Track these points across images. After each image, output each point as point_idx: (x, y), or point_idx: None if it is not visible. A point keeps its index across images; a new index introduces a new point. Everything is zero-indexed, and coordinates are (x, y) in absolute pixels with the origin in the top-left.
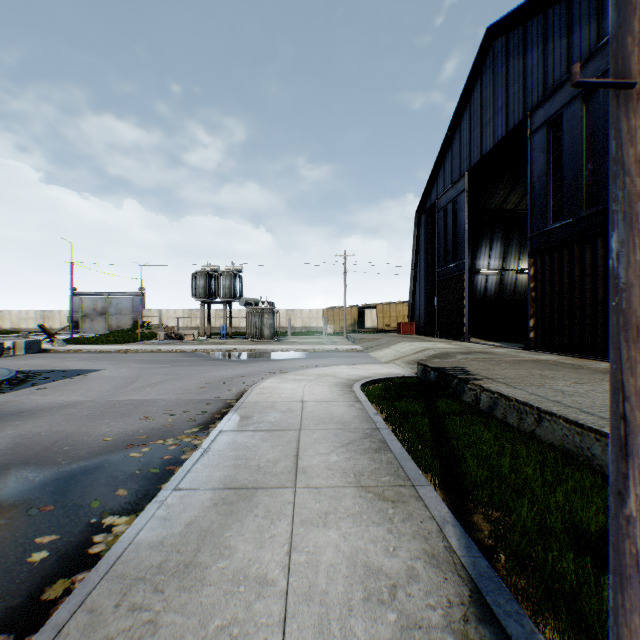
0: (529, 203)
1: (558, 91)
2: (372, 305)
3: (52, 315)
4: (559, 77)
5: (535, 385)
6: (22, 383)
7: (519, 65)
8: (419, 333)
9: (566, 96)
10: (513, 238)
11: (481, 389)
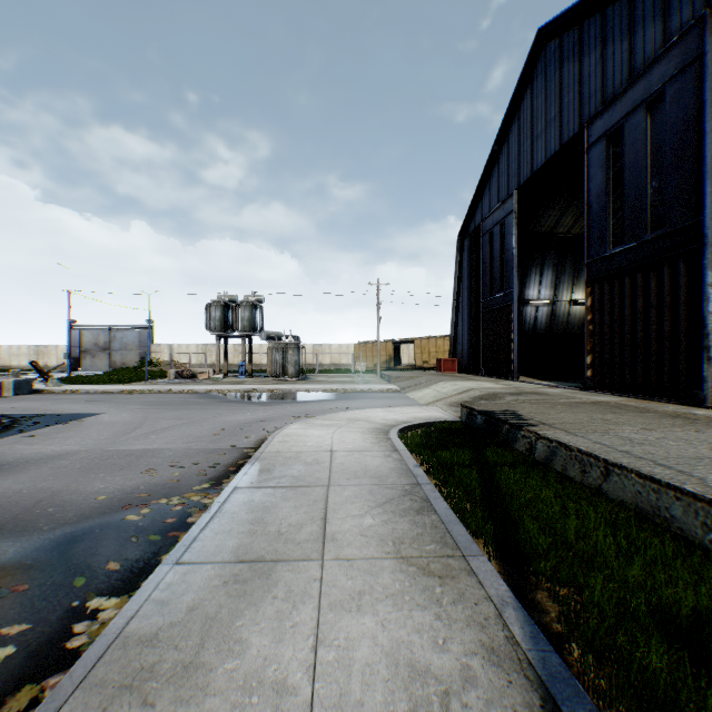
0: (586, 225)
1: (619, 99)
2: (409, 339)
3: (47, 351)
4: (620, 84)
5: (598, 432)
6: (7, 430)
7: (574, 70)
8: (462, 371)
9: (628, 105)
10: (566, 265)
11: (537, 436)
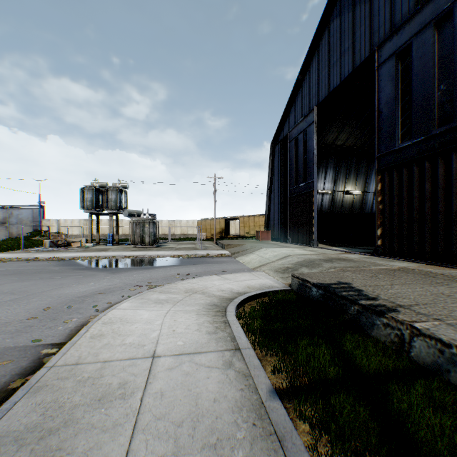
0: (377, 127)
1: (408, 23)
2: (236, 217)
3: None
4: (407, 12)
5: None
6: None
7: (366, 9)
8: (273, 239)
9: (416, 26)
10: (342, 167)
11: (414, 331)
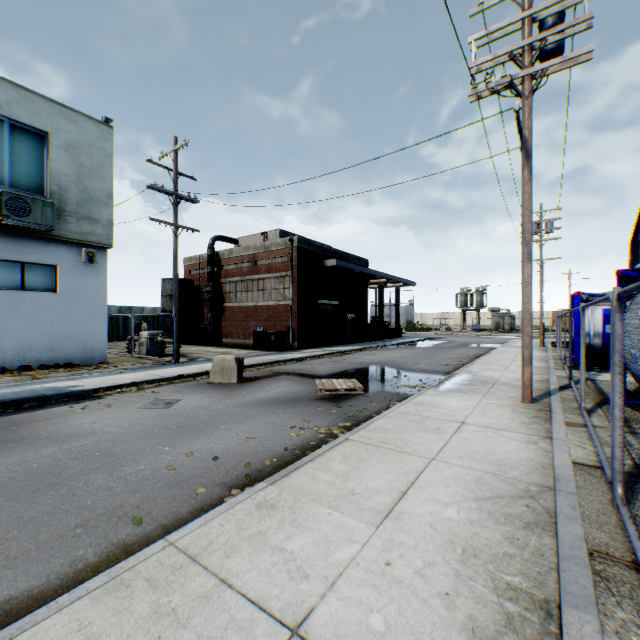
0: None
1: None
2: None
3: None
4: None
5: None
6: (433, 338)
7: None
8: None
9: None
10: None
11: None
